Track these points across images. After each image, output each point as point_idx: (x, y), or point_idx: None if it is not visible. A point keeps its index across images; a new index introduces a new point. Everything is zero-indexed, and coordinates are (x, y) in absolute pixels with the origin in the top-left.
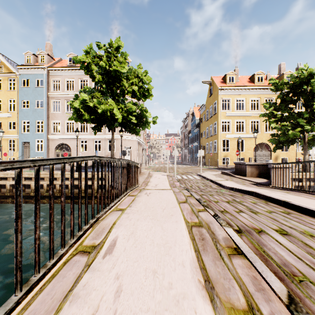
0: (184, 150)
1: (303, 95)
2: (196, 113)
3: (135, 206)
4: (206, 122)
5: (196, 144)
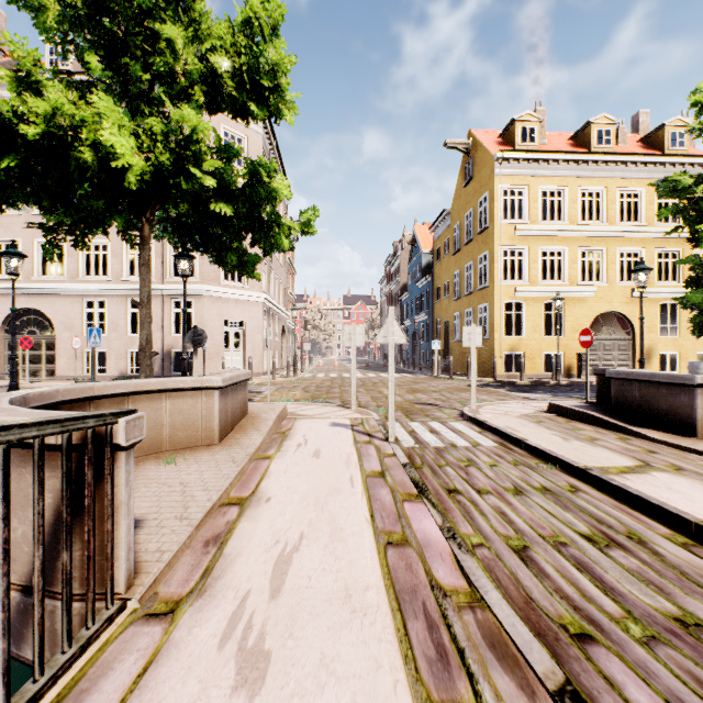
0: None
1: None
2: (423, 240)
3: None
4: (455, 257)
5: (424, 318)
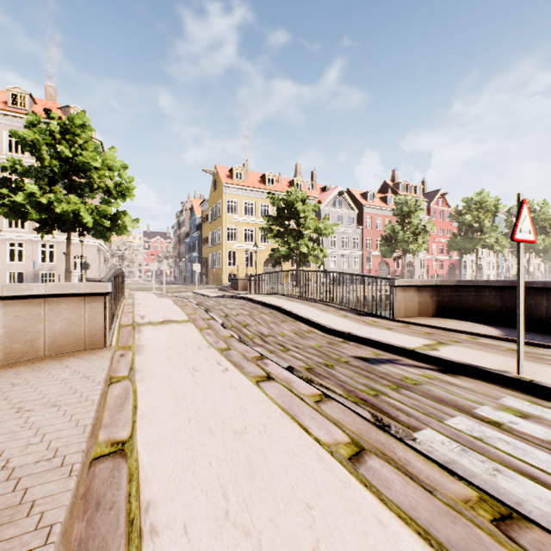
0: (178, 263)
1: (294, 214)
2: (197, 209)
3: (139, 300)
4: (210, 225)
5: (197, 254)
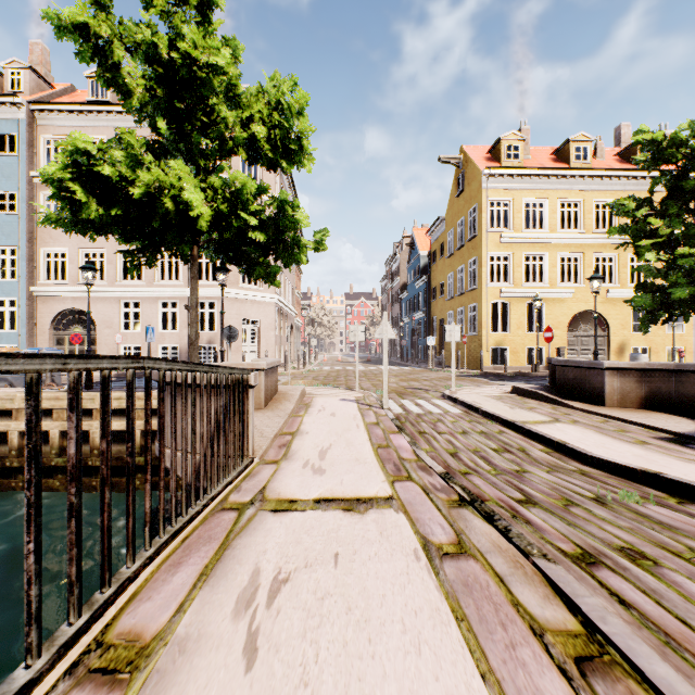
0: None
1: None
2: (421, 243)
3: None
4: (449, 260)
5: (421, 315)
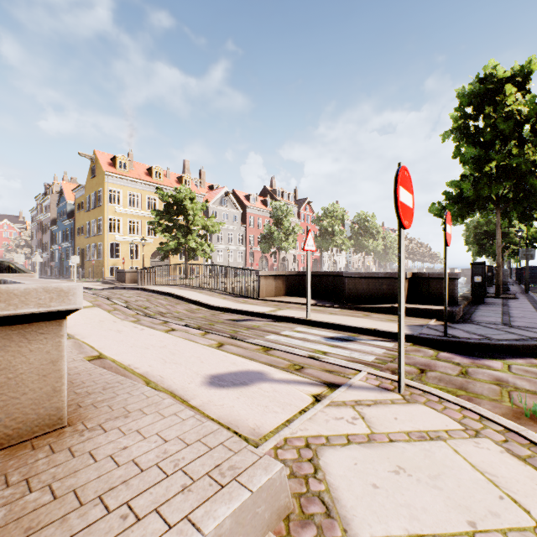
0: (40, 254)
1: (183, 211)
2: (69, 194)
3: None
4: (87, 213)
5: (69, 245)
